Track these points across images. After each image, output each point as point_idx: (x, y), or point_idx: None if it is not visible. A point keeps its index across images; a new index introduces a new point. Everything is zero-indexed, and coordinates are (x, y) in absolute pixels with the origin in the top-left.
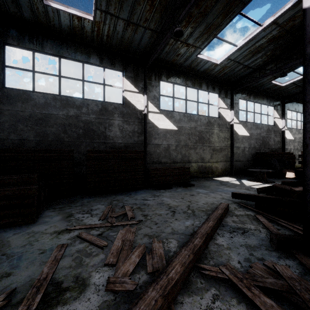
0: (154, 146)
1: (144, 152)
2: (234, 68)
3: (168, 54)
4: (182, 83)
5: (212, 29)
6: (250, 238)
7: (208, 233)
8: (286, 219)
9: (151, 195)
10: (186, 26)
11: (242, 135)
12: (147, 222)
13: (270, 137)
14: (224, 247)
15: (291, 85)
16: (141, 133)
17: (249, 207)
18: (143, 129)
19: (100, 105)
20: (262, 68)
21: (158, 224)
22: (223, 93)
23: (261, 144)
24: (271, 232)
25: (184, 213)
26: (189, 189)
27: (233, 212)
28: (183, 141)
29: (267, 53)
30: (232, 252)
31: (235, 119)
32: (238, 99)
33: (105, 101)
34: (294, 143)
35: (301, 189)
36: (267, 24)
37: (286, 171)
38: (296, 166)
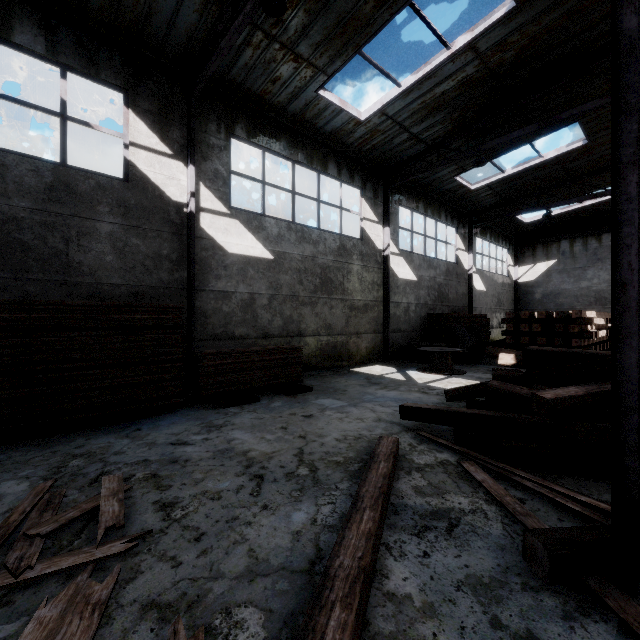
0: (215, 296)
1: (187, 311)
2: (392, 137)
3: (250, 74)
4: (285, 153)
5: (352, 28)
6: (473, 548)
7: (366, 568)
8: (522, 466)
9: (200, 428)
10: (294, 4)
11: (404, 280)
12: (169, 536)
13: (451, 286)
14: (414, 609)
15: (486, 191)
16: (180, 263)
17: (442, 441)
18: (185, 251)
19: (51, 173)
20: (442, 144)
21: (205, 541)
22: (370, 189)
23: (437, 298)
24: (514, 517)
25: (290, 480)
26: (300, 401)
27: (409, 459)
28: (286, 286)
29: (453, 113)
30: (442, 628)
31: (392, 246)
32: (397, 205)
33: (66, 166)
34: (487, 297)
35: (555, 395)
36: (459, 47)
37: (492, 351)
38: (489, 339)
